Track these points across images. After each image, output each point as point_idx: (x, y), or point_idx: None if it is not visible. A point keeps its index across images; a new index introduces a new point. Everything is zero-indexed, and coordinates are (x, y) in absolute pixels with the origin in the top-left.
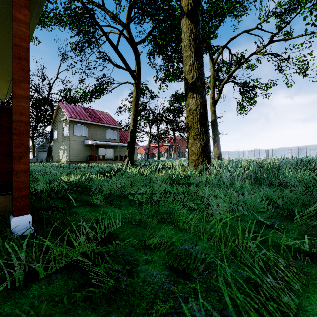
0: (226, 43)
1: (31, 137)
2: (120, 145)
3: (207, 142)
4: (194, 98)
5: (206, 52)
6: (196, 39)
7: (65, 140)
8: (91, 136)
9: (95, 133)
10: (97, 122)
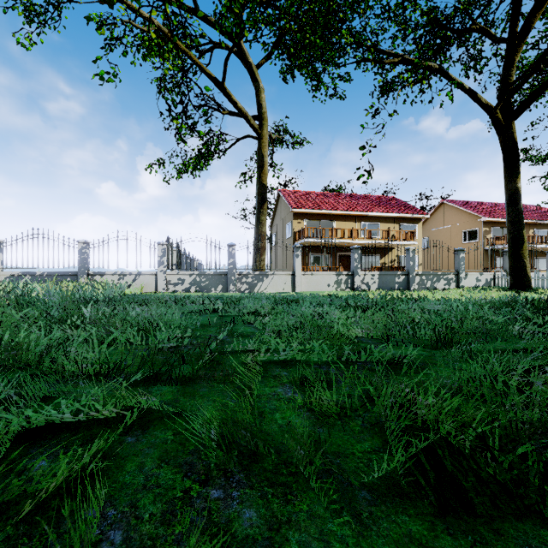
0: None
1: None
2: None
3: None
4: None
5: None
6: None
7: None
8: None
9: None
10: None
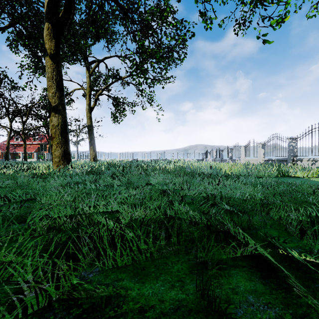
0: (101, 60)
1: None
2: None
3: (67, 149)
4: (56, 117)
5: (81, 64)
6: (58, 76)
7: None
8: None
9: None
10: None
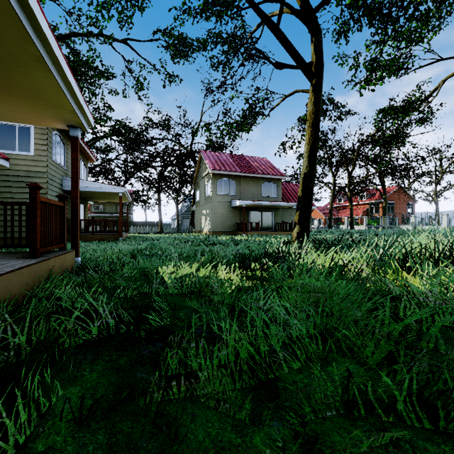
0: None
1: (175, 201)
2: (283, 206)
3: None
4: None
5: None
6: None
7: (207, 202)
8: (240, 194)
9: (246, 189)
10: (249, 172)
